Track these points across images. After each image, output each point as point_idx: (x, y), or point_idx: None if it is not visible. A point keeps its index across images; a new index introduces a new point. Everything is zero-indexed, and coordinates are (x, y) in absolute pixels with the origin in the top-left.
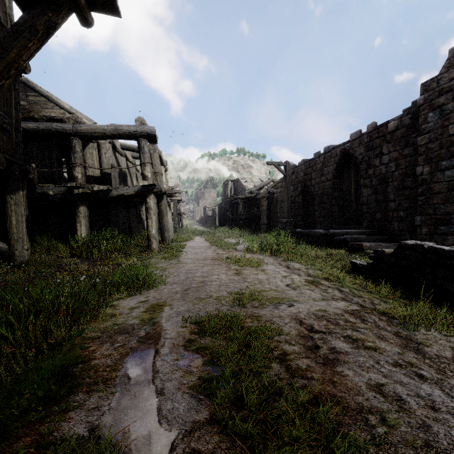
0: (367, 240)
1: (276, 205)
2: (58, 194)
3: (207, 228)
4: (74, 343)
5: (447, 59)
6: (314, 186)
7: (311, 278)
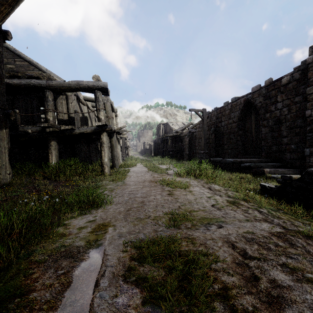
0: (266, 166)
1: (195, 141)
2: (35, 132)
3: (146, 157)
4: (19, 268)
5: None
6: (224, 126)
7: (231, 199)
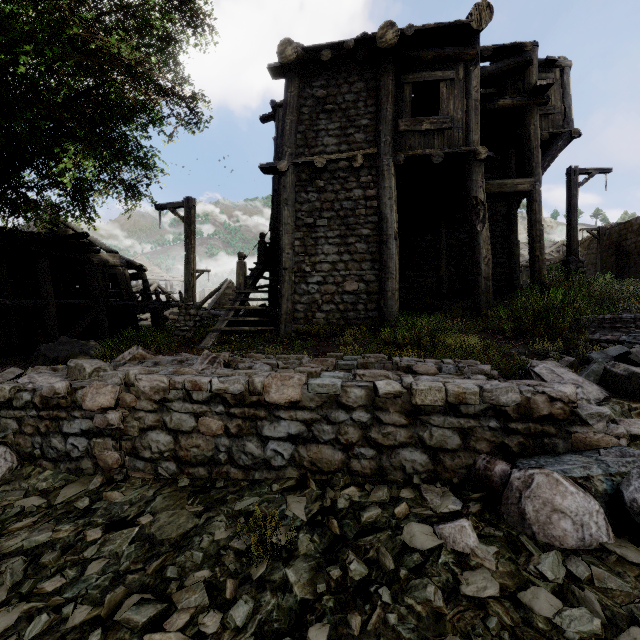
0: None
1: None
2: None
3: None
4: None
5: None
6: (630, 245)
7: None
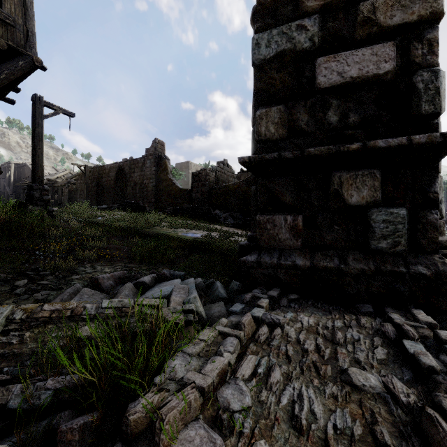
0: None
1: (76, 192)
2: None
3: None
4: None
5: (152, 144)
6: (104, 182)
7: None
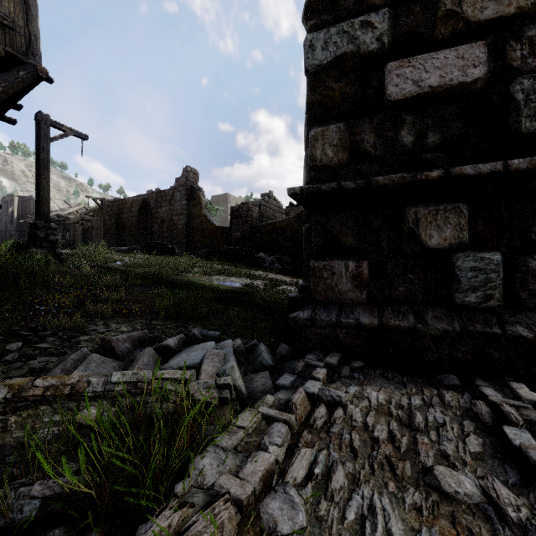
0: None
1: (92, 231)
2: None
3: None
4: None
5: (182, 172)
6: (126, 219)
7: None
